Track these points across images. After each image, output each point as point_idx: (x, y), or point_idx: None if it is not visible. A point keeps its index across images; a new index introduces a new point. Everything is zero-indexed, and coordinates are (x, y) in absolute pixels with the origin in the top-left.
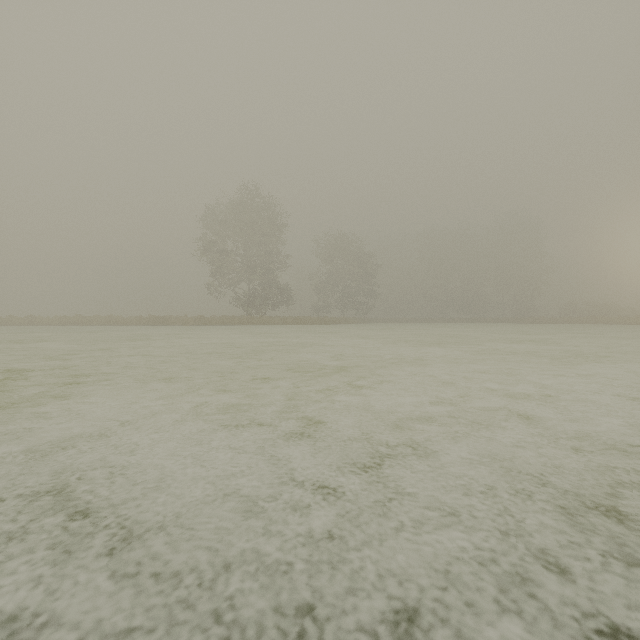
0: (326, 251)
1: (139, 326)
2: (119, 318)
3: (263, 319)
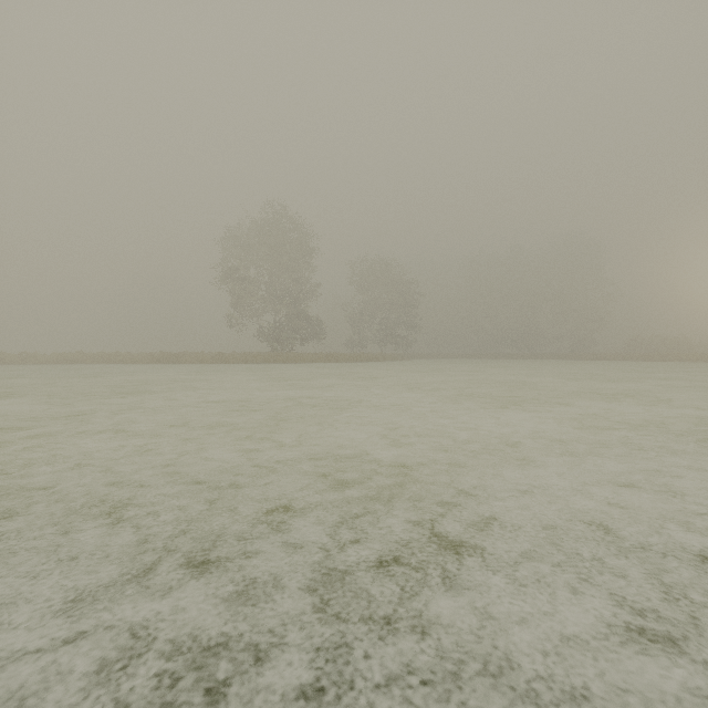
0: (362, 278)
1: (148, 365)
2: (126, 355)
3: (290, 356)
